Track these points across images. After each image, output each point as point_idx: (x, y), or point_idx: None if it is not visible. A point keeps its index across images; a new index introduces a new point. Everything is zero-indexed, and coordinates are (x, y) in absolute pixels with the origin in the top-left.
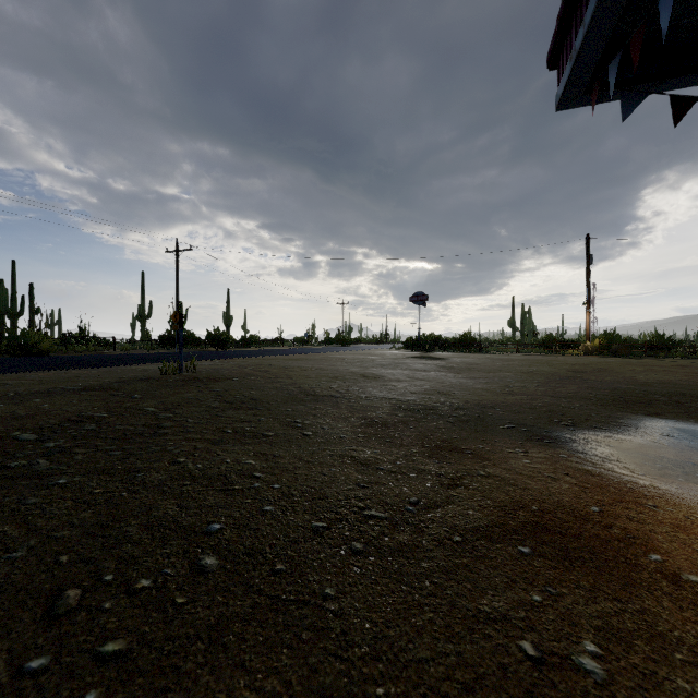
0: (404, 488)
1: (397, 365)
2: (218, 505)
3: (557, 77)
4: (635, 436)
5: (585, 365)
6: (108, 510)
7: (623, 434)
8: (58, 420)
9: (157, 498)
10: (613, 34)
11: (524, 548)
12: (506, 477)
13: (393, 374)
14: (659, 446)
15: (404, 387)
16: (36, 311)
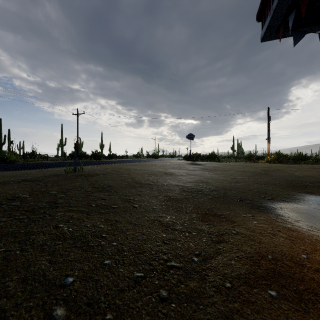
0: (190, 243)
1: (181, 168)
2: (76, 260)
3: (262, 25)
4: (304, 205)
5: (269, 168)
6: (1, 267)
7: (298, 204)
8: (1, 199)
9: (37, 255)
10: (291, 1)
11: (271, 291)
12: (247, 234)
13: (179, 172)
14: (319, 211)
15: (185, 179)
16: (10, 142)
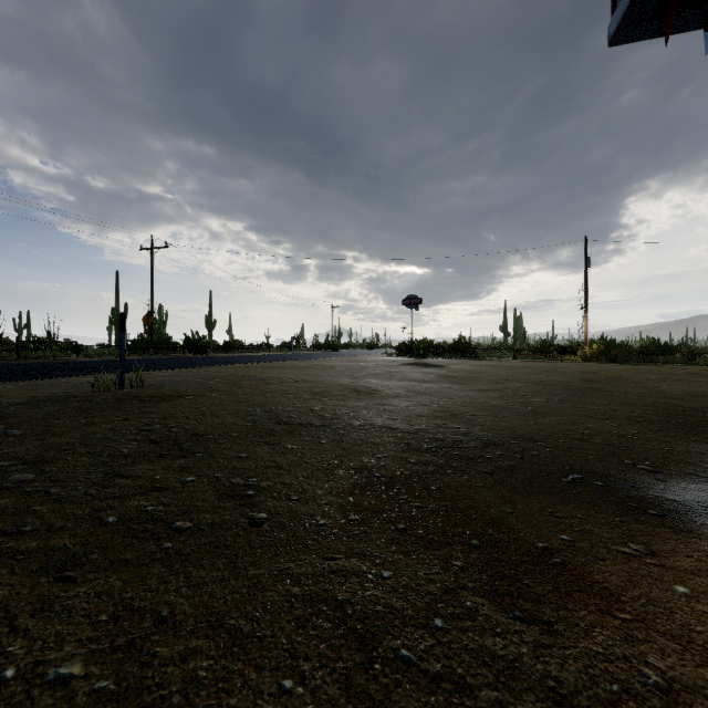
0: None
1: (392, 375)
2: None
3: (611, 1)
4: None
5: (594, 374)
6: None
7: None
8: None
9: None
10: None
11: None
12: None
13: (390, 387)
14: None
15: (407, 408)
16: None
